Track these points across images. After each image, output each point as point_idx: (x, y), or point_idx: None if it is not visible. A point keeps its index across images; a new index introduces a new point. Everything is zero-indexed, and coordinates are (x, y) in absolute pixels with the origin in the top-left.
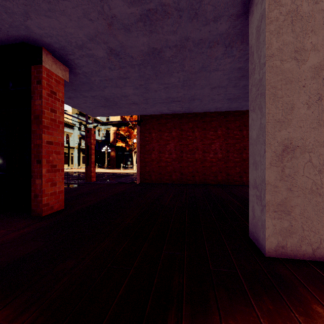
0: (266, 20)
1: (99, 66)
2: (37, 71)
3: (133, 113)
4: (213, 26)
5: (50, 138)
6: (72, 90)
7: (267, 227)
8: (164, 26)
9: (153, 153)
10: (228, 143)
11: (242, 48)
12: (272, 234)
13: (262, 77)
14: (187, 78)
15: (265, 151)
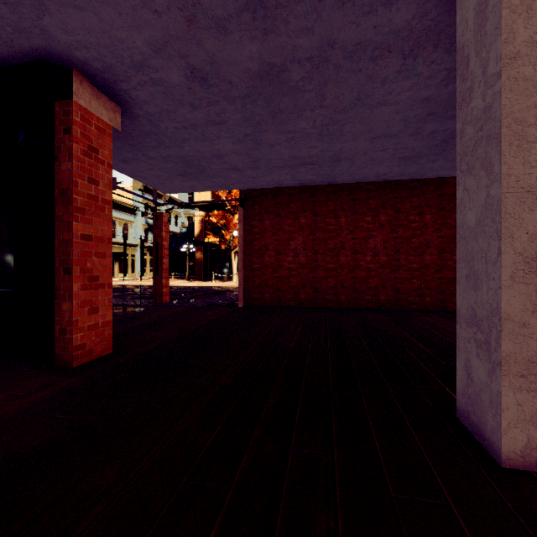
0: None
1: (174, 101)
2: (64, 111)
3: (232, 185)
4: (384, 16)
5: (87, 230)
6: (128, 147)
7: (504, 406)
8: (290, 18)
9: (266, 254)
10: (398, 237)
11: (434, 59)
12: (516, 421)
13: (493, 101)
14: (329, 121)
15: (500, 252)
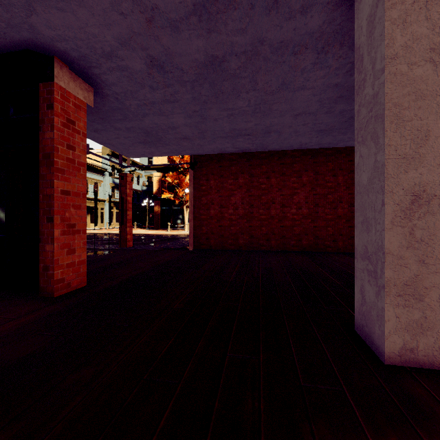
0: (385, 3)
1: (136, 83)
2: (47, 91)
3: (184, 152)
4: (301, 21)
5: (66, 187)
6: (99, 119)
7: (386, 319)
8: (228, 21)
9: (211, 207)
10: (317, 194)
11: (341, 54)
12: (395, 330)
13: (379, 90)
14: (260, 101)
15: (384, 203)
